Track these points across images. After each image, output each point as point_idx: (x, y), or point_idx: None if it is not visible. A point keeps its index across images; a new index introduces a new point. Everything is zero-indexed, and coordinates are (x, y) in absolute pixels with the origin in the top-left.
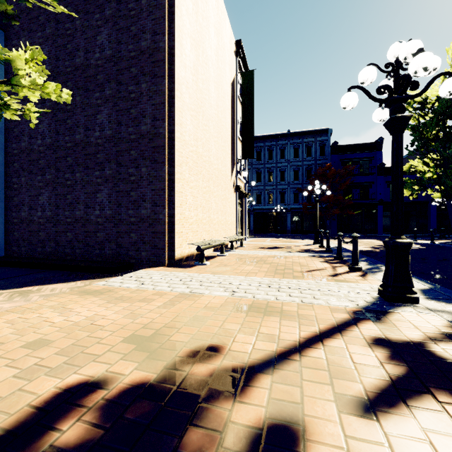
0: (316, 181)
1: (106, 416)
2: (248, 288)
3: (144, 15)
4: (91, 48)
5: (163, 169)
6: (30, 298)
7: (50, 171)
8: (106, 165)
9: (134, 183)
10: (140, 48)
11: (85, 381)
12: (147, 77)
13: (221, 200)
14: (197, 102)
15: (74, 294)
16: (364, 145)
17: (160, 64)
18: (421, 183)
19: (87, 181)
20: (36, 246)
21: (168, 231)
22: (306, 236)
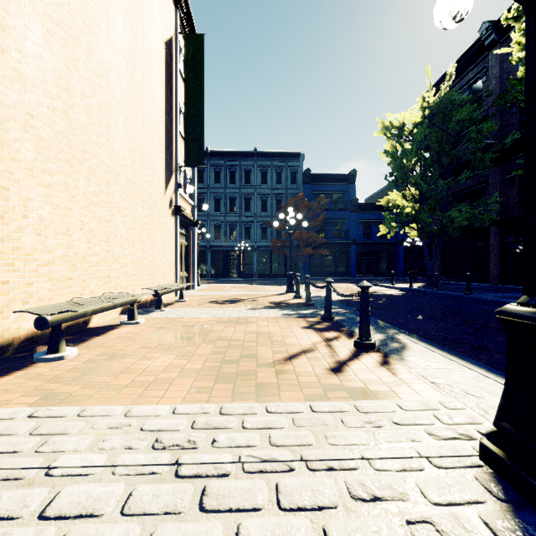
0: (289, 208)
1: None
2: (91, 503)
3: None
4: None
5: None
6: None
7: None
8: None
9: None
10: None
11: None
12: None
13: (142, 225)
14: (69, 13)
15: None
16: (338, 177)
17: None
18: (399, 220)
19: None
20: None
21: None
22: (276, 281)
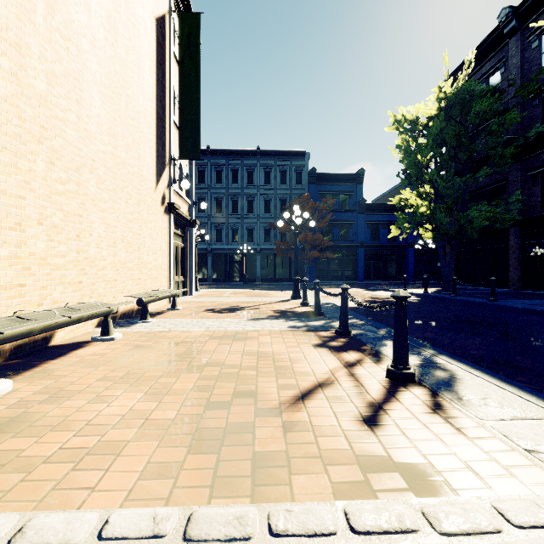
0: (295, 206)
1: None
2: None
3: None
4: None
5: None
6: None
7: None
8: None
9: None
10: None
11: None
12: None
13: (126, 222)
14: None
15: None
16: (345, 176)
17: None
18: (413, 220)
19: None
20: None
21: None
22: (280, 286)
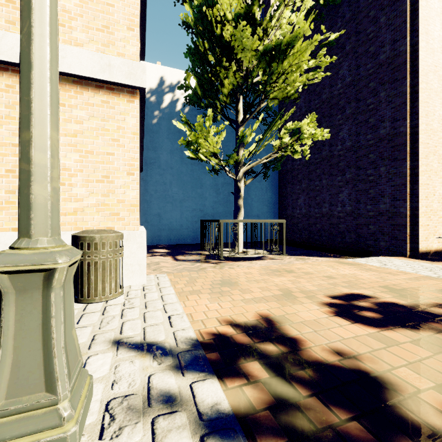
0: None
1: (378, 305)
2: None
3: (382, 32)
4: (334, 83)
5: (404, 165)
6: (307, 261)
7: (305, 181)
8: (346, 171)
9: (372, 182)
10: (378, 63)
11: (362, 294)
12: (386, 85)
13: None
14: None
15: (334, 263)
16: None
17: (400, 67)
18: None
19: (331, 185)
20: (296, 233)
21: (410, 223)
22: None
